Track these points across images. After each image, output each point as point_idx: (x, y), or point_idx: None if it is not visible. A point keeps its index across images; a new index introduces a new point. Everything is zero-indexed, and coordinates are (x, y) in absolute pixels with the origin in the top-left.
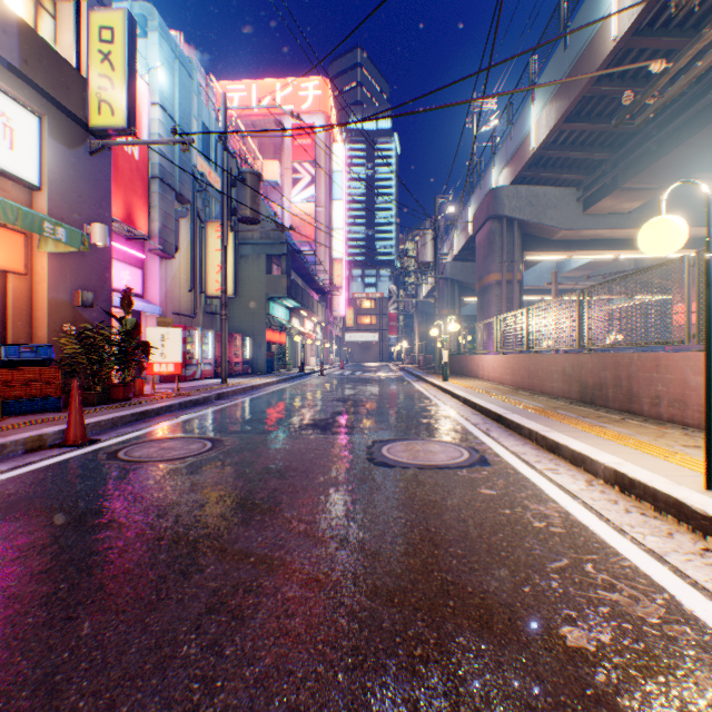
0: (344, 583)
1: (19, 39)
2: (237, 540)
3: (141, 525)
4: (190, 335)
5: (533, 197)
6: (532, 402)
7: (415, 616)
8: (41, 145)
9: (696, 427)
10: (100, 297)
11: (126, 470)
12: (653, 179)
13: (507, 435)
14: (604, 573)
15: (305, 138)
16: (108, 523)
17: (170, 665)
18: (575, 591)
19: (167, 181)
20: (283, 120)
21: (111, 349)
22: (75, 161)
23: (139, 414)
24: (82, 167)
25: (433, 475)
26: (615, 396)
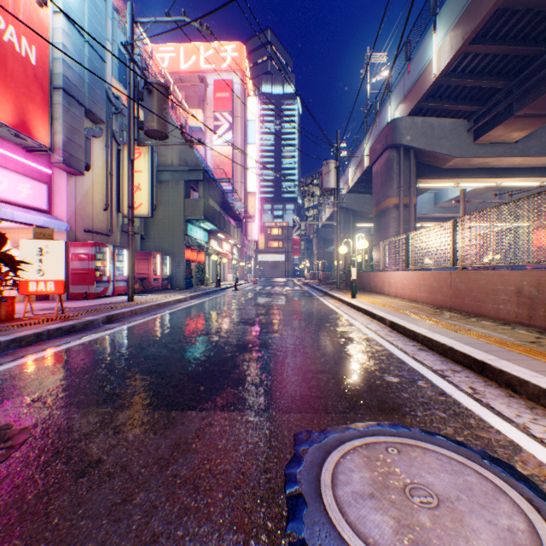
0: None
1: None
2: None
3: None
4: (101, 252)
5: (428, 127)
6: (486, 330)
7: None
8: None
9: None
10: None
11: None
12: None
13: (531, 412)
14: None
15: (224, 92)
16: None
17: None
18: None
19: (73, 95)
20: (206, 77)
21: None
22: None
23: None
24: None
25: None
26: None
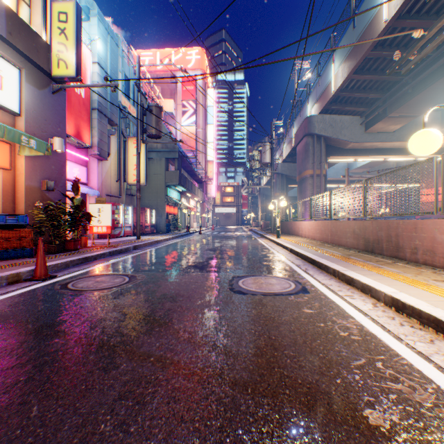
0: (214, 376)
1: (6, 19)
2: (142, 345)
3: (79, 334)
4: (117, 209)
5: (333, 122)
6: (334, 251)
7: (263, 402)
8: (21, 87)
9: (442, 268)
10: (59, 184)
11: (72, 296)
12: (409, 110)
13: (319, 273)
14: (390, 369)
15: (190, 85)
16: (57, 333)
17: (91, 440)
18: (372, 382)
19: (102, 112)
20: (176, 74)
21: (66, 218)
22: (42, 98)
23: (83, 259)
24: (47, 101)
25: (272, 300)
26: (388, 247)
